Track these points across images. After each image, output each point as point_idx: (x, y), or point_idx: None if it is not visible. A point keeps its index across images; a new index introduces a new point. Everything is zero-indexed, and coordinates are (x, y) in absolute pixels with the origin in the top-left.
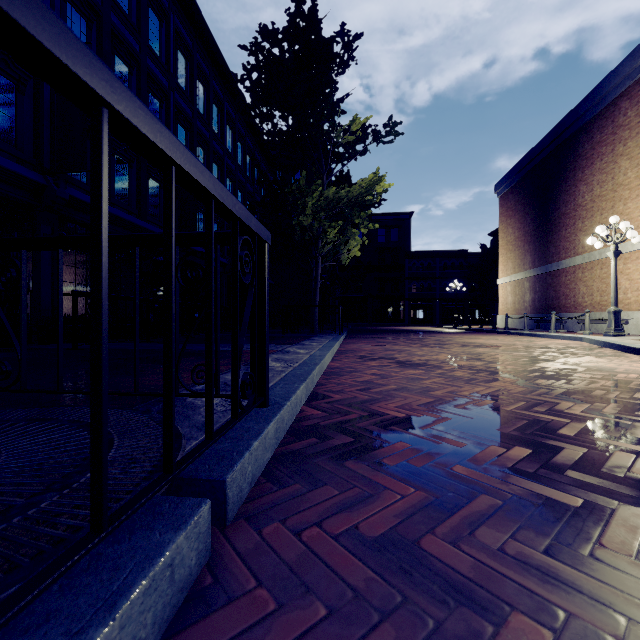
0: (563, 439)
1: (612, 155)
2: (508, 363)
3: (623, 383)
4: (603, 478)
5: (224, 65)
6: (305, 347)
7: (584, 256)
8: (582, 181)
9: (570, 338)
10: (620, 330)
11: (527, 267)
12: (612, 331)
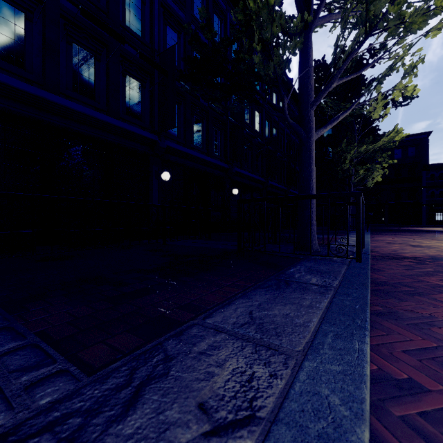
0: None
1: None
2: None
3: None
4: None
5: (286, 77)
6: (353, 237)
7: None
8: None
9: None
10: None
11: None
12: None
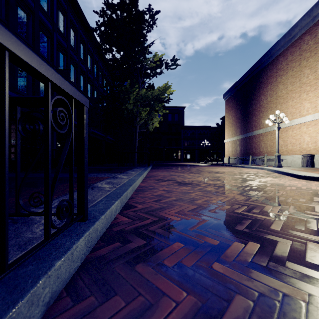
0: (275, 233)
1: (275, 82)
2: (233, 182)
3: (291, 192)
4: (310, 267)
5: (86, 22)
6: (127, 174)
7: (263, 129)
8: (262, 94)
9: (258, 168)
10: (280, 164)
11: (238, 134)
12: (277, 165)
